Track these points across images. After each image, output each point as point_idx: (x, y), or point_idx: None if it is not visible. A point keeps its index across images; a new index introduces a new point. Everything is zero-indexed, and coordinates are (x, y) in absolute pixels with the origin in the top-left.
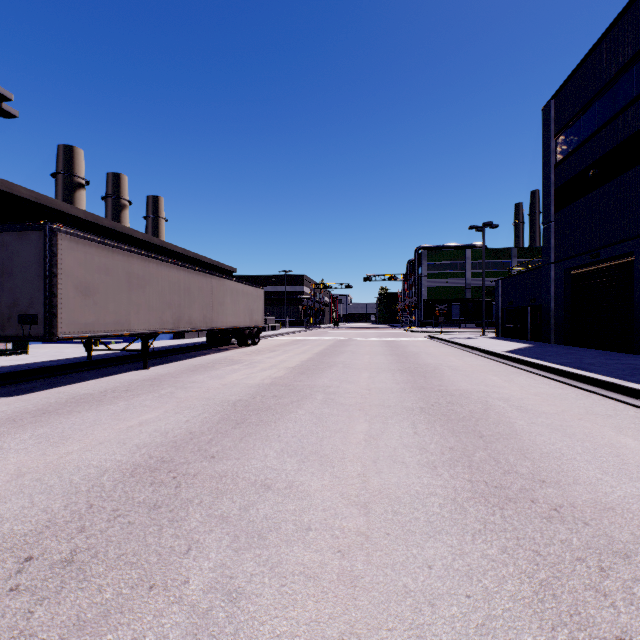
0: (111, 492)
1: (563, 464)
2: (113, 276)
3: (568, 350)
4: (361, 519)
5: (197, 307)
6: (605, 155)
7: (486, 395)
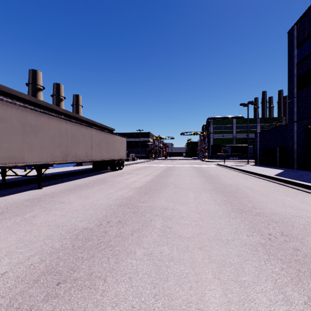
0: None
1: None
2: (7, 123)
3: None
4: None
5: (81, 147)
6: None
7: (306, 222)
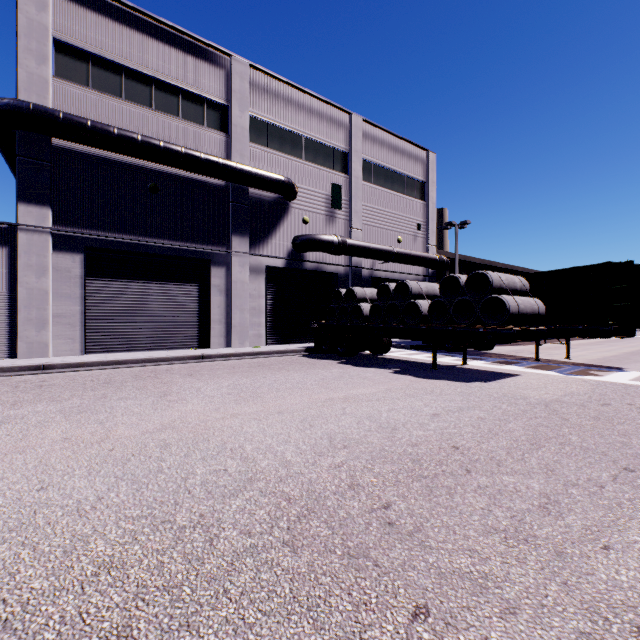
0: (610, 357)
1: None
2: None
3: None
4: None
5: None
6: None
7: None
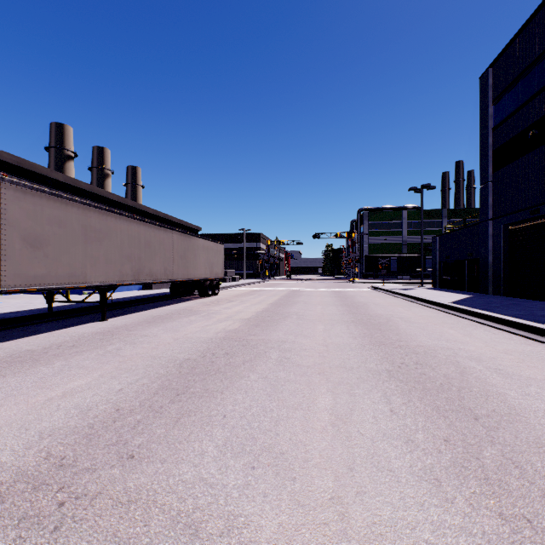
0: None
1: None
2: (67, 228)
3: (510, 301)
4: None
5: (158, 260)
6: None
7: (453, 353)
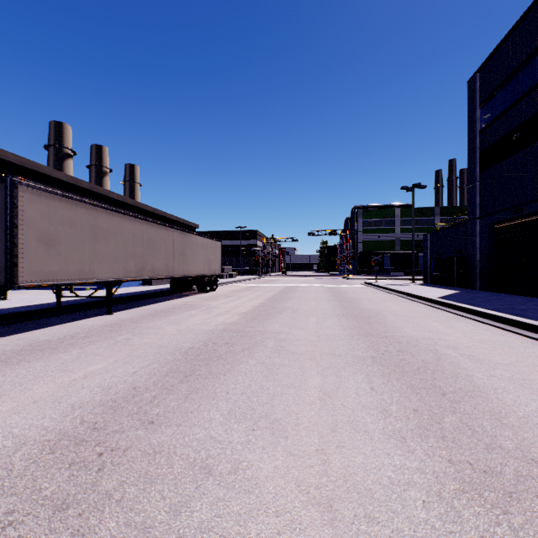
0: (17, 479)
1: None
2: (77, 228)
3: (495, 296)
4: (326, 532)
5: (159, 257)
6: (528, 120)
7: (433, 342)
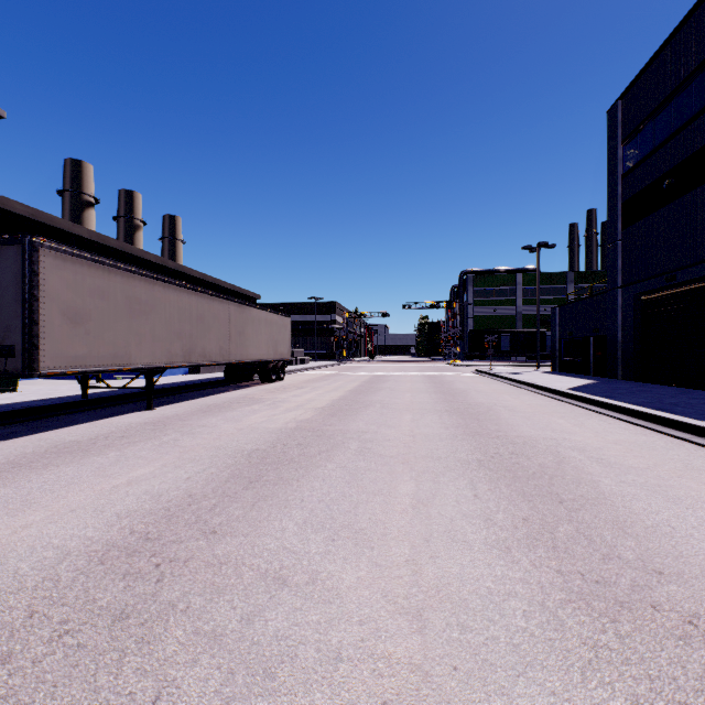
0: (66, 590)
1: (679, 544)
2: (110, 300)
3: (640, 387)
4: (414, 640)
5: (212, 337)
6: (683, 162)
7: (555, 443)
